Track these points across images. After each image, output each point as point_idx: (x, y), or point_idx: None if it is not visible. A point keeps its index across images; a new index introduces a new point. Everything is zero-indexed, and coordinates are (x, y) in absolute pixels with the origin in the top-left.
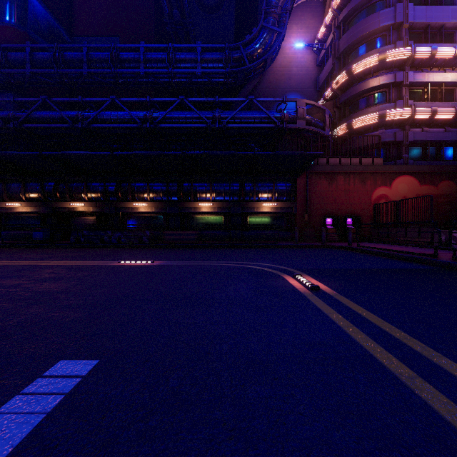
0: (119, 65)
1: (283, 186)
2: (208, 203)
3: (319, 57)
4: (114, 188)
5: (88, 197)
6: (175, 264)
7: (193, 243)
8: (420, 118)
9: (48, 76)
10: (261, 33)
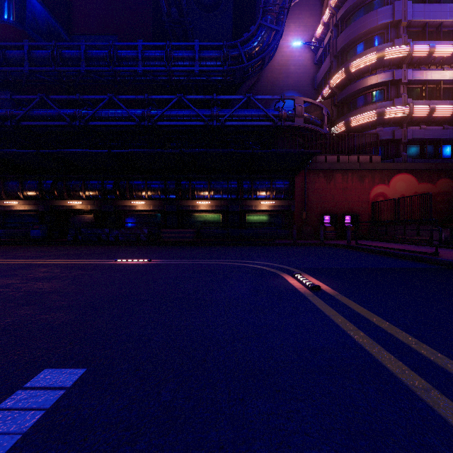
0: (117, 63)
1: (281, 184)
2: (206, 201)
3: (317, 55)
4: (112, 186)
5: (86, 195)
6: (172, 263)
7: (191, 241)
8: (419, 116)
9: (46, 74)
10: (259, 32)
